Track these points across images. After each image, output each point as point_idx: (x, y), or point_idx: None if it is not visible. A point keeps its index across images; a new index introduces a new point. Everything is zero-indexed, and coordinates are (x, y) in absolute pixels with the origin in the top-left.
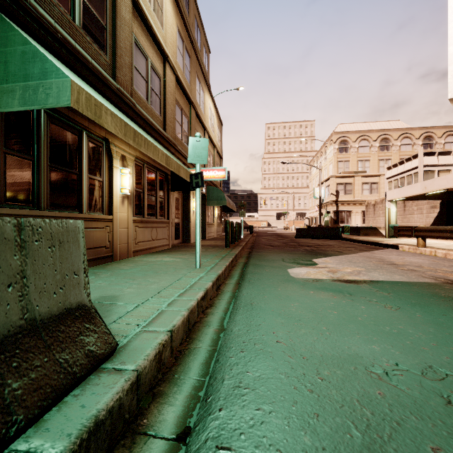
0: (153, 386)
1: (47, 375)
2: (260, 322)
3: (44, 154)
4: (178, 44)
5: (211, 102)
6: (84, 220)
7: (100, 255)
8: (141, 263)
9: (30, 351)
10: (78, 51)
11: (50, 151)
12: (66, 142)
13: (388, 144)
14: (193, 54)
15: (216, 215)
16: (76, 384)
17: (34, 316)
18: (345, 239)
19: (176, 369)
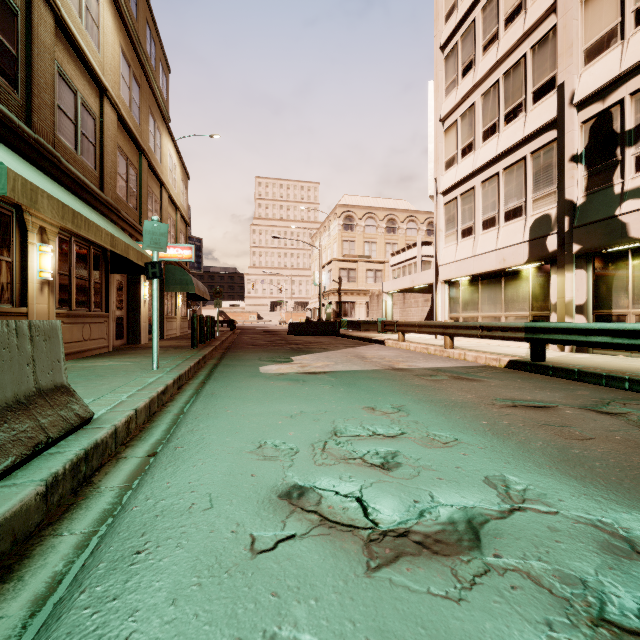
0: (124, 444)
1: (57, 421)
2: (216, 403)
3: None
4: (121, 70)
5: (172, 146)
6: None
7: None
8: (75, 369)
9: (43, 406)
10: None
11: None
12: None
13: (395, 226)
14: (145, 81)
15: (179, 305)
16: (72, 431)
17: (39, 387)
18: (342, 335)
19: (142, 435)
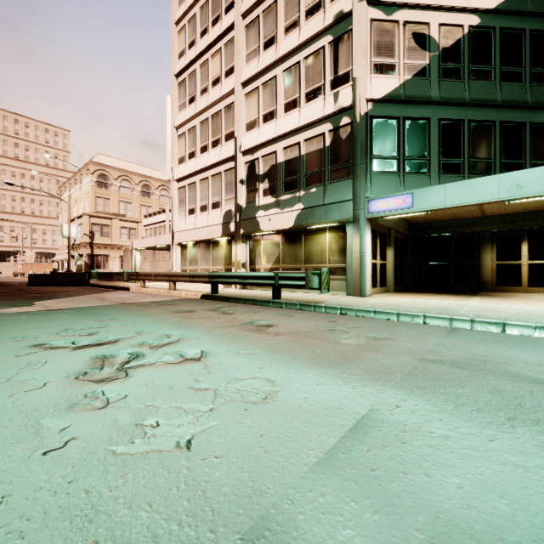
0: None
1: None
2: None
3: None
4: None
5: None
6: None
7: None
8: None
9: None
10: None
11: None
12: None
13: (150, 191)
14: None
15: None
16: None
17: None
18: (92, 285)
19: None
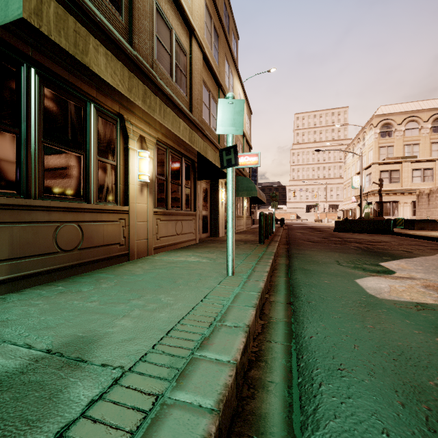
0: None
1: None
2: None
3: (36, 127)
4: (205, 19)
5: (240, 88)
6: (91, 211)
7: (112, 253)
8: (160, 265)
9: None
10: (82, 0)
11: (44, 123)
12: (68, 115)
13: None
14: (222, 33)
15: (245, 207)
16: None
17: None
18: (397, 234)
19: None
